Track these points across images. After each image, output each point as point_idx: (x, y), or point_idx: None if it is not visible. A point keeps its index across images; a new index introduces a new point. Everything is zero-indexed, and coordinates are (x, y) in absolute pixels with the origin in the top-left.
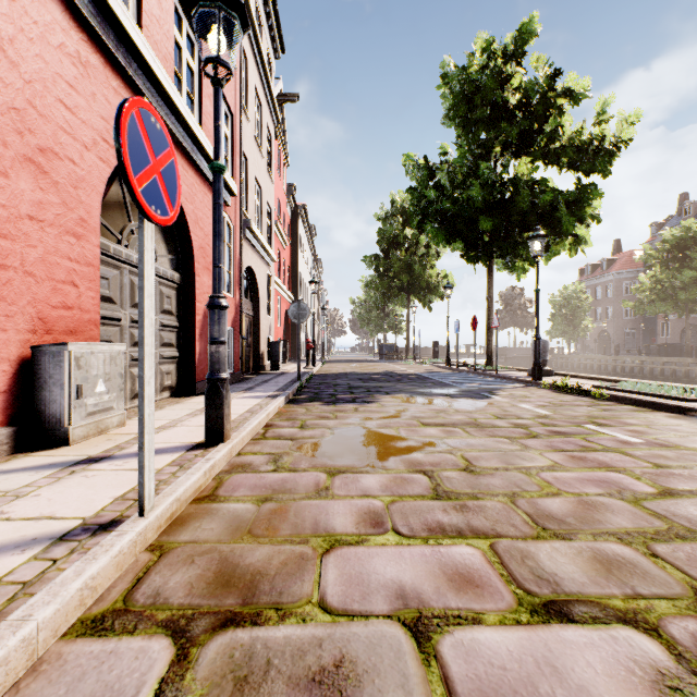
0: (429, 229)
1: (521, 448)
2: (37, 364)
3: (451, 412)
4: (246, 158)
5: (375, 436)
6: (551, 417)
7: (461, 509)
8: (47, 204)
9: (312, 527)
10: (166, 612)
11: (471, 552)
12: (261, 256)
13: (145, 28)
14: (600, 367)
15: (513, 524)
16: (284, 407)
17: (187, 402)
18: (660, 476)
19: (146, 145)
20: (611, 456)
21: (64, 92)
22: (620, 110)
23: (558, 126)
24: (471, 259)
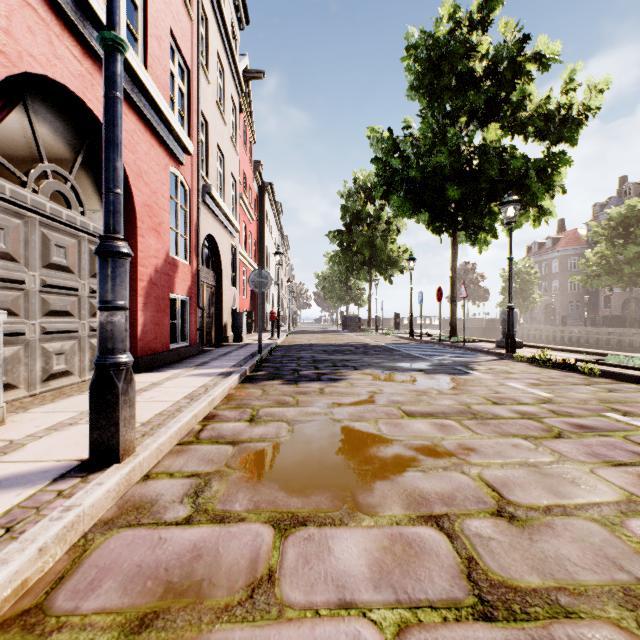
0: (395, 198)
1: (555, 458)
2: None
3: (434, 394)
4: (207, 121)
5: (347, 435)
6: (557, 401)
7: None
8: None
9: None
10: None
11: None
12: (224, 225)
13: None
14: (548, 337)
15: None
16: (237, 388)
17: None
18: None
19: None
20: None
21: None
22: (589, 77)
23: (523, 96)
24: (436, 229)
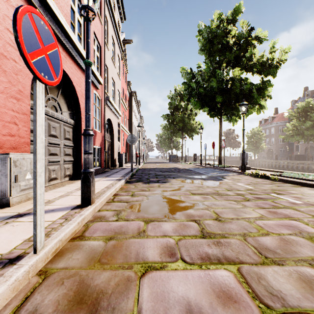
0: (193, 101)
1: (242, 206)
2: None
3: (205, 187)
4: (107, 67)
5: (168, 200)
6: (254, 190)
7: (217, 244)
8: None
9: (135, 257)
10: None
11: (227, 275)
12: (115, 114)
13: None
14: (269, 165)
15: (248, 254)
16: (124, 185)
17: (77, 182)
18: None
19: (37, 36)
20: (289, 211)
21: (10, 24)
22: (281, 46)
23: (252, 54)
24: (212, 115)
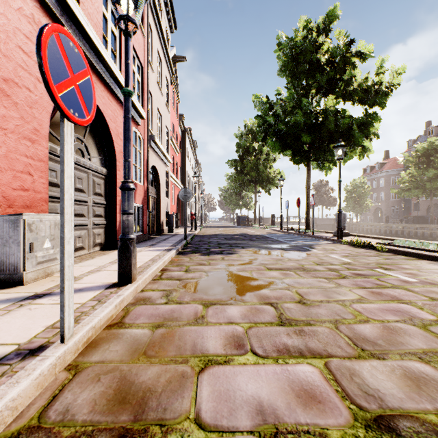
0: (269, 142)
1: (336, 285)
2: (1, 228)
3: (286, 260)
4: (152, 95)
5: (236, 277)
6: (352, 264)
7: (299, 333)
8: (9, 117)
9: (191, 349)
10: (70, 429)
11: (311, 370)
12: (162, 159)
13: (81, 4)
14: (376, 230)
15: (339, 345)
16: (175, 257)
17: (111, 254)
18: (436, 307)
19: (65, 62)
20: (399, 292)
21: (22, 41)
22: (392, 65)
23: (352, 76)
24: (296, 161)
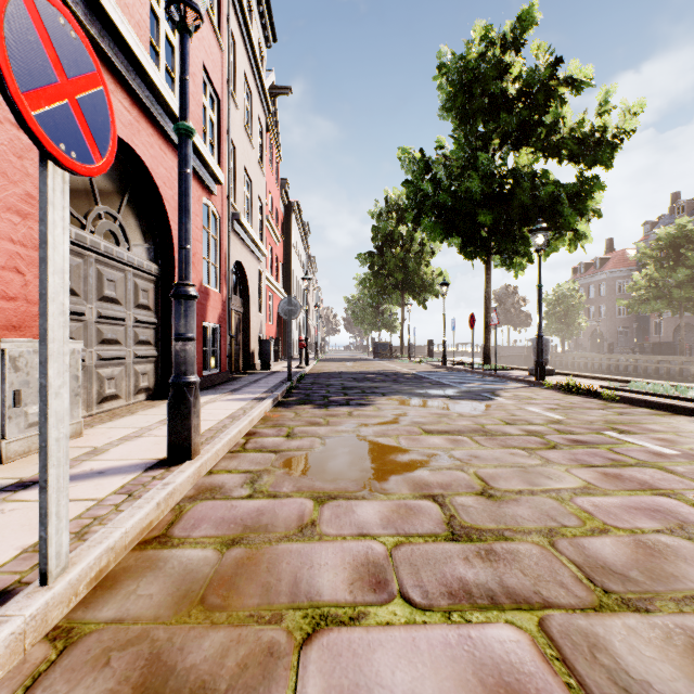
0: (426, 223)
1: (542, 462)
2: None
3: (454, 416)
4: (235, 147)
5: (371, 447)
6: (565, 422)
7: (487, 556)
8: None
9: (289, 591)
10: None
11: (514, 638)
12: (252, 251)
13: None
14: (594, 366)
15: (561, 582)
16: (271, 411)
17: (164, 406)
18: None
19: (47, 52)
20: (650, 474)
21: None
22: (623, 100)
23: (558, 118)
24: (468, 255)
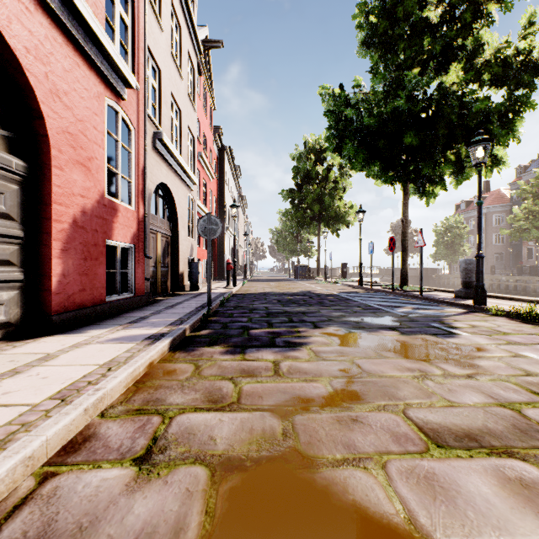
0: (349, 147)
1: None
2: None
3: (439, 376)
4: (159, 68)
5: None
6: None
7: None
8: None
9: None
10: None
11: None
12: (180, 177)
13: None
14: None
15: None
16: (162, 361)
17: (2, 354)
18: None
19: None
20: None
21: None
22: None
23: (478, 44)
24: (389, 179)
